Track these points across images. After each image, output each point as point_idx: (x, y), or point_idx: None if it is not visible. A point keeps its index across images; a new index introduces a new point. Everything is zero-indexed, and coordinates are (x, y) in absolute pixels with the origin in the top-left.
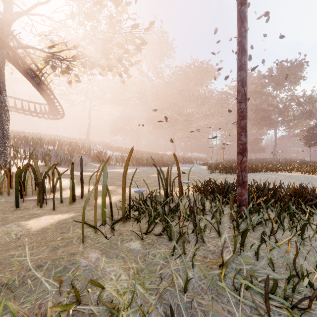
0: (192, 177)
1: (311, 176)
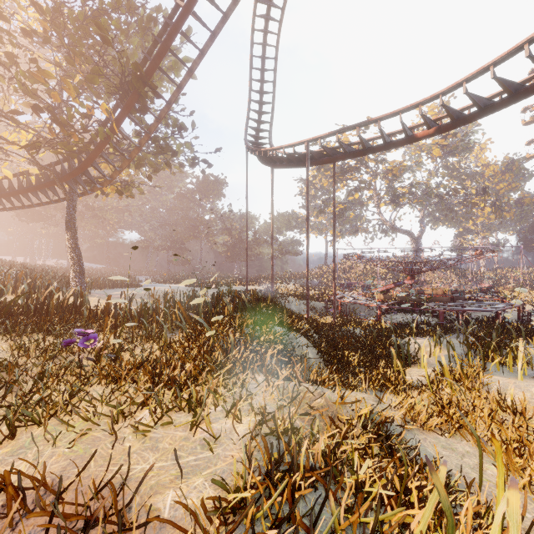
0: None
1: (244, 287)
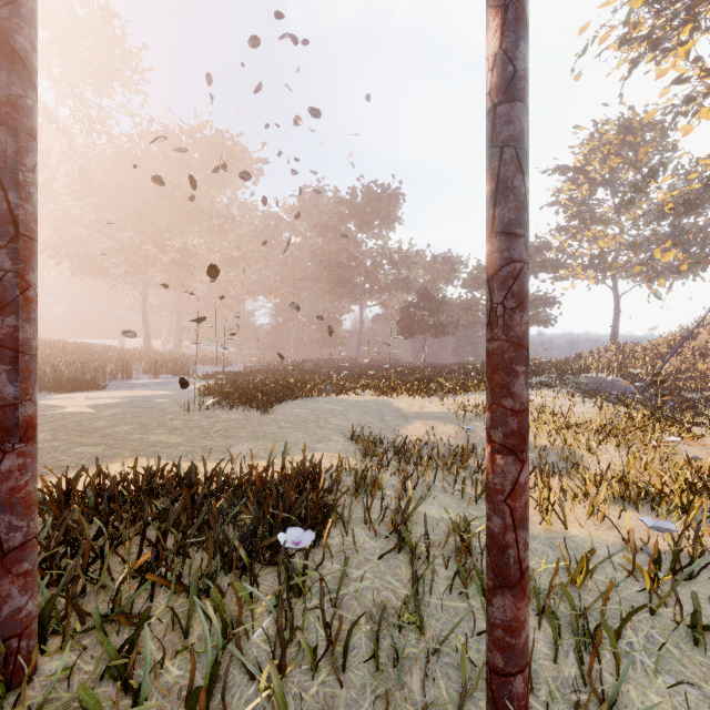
0: (118, 432)
1: (387, 401)
